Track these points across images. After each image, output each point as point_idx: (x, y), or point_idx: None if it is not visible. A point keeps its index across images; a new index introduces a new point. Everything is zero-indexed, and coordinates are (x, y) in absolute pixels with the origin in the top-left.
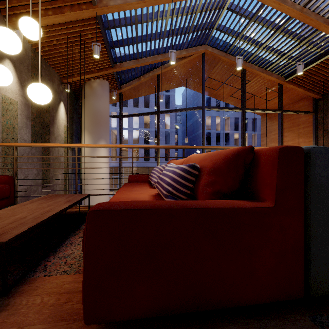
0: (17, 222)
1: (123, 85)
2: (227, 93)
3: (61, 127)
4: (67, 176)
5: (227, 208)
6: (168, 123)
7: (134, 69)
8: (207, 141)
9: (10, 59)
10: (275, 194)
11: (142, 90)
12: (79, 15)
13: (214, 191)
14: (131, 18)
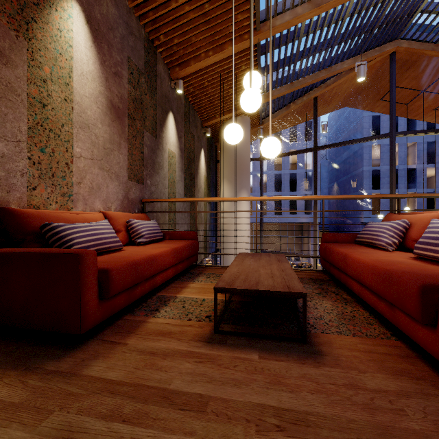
0: (276, 277)
1: (266, 118)
2: (429, 106)
3: (202, 178)
4: (205, 233)
5: None
6: (308, 161)
7: (283, 96)
8: (373, 183)
9: (172, 112)
10: None
11: (287, 121)
12: (239, 47)
13: None
14: (296, 33)
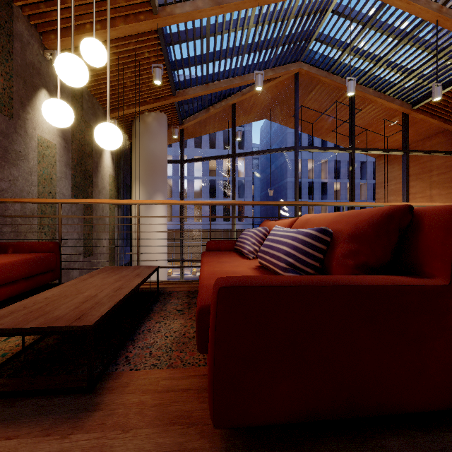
0: (91, 301)
1: (186, 118)
2: (328, 128)
3: (107, 177)
4: (113, 242)
5: (390, 286)
6: (241, 169)
7: (201, 97)
8: None
9: (47, 89)
10: (451, 268)
11: (210, 125)
12: (135, 28)
13: (357, 264)
14: (202, 30)
